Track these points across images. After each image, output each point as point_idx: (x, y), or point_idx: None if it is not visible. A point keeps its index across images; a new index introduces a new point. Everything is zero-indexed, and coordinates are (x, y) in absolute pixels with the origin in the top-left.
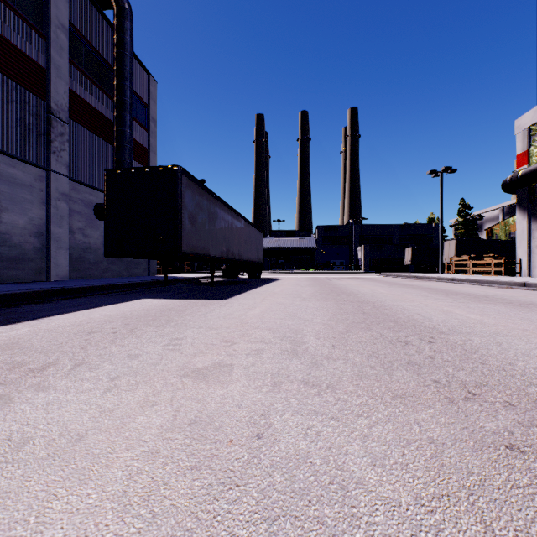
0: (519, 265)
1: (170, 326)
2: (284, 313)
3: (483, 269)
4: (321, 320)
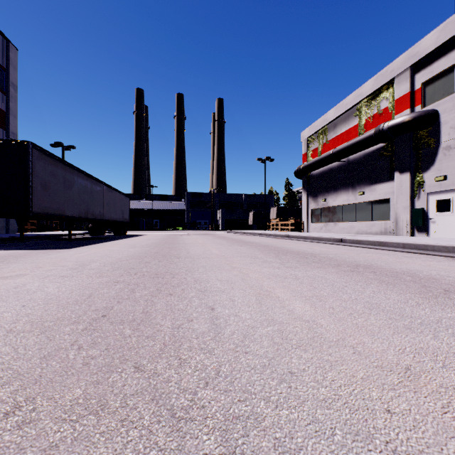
0: (303, 225)
1: (2, 263)
2: (102, 254)
3: (285, 227)
4: (120, 257)
